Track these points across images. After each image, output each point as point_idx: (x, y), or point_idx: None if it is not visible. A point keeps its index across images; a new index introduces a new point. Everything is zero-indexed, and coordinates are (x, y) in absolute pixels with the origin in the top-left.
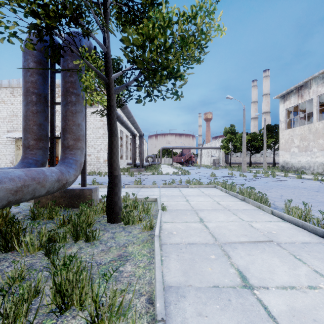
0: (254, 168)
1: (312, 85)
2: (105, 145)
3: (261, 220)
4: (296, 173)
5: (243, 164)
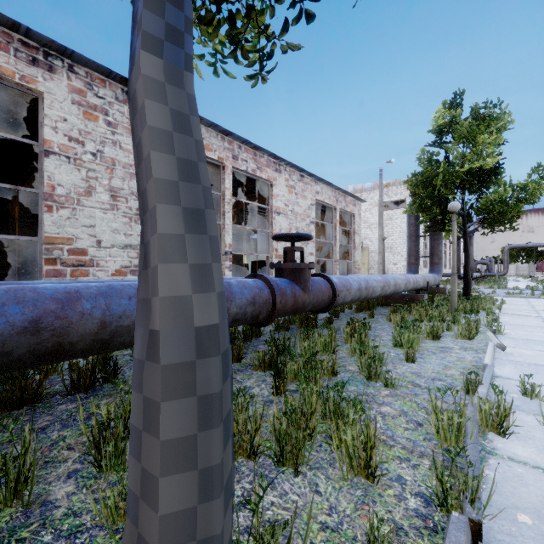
0: None
1: None
2: None
3: None
4: None
5: None
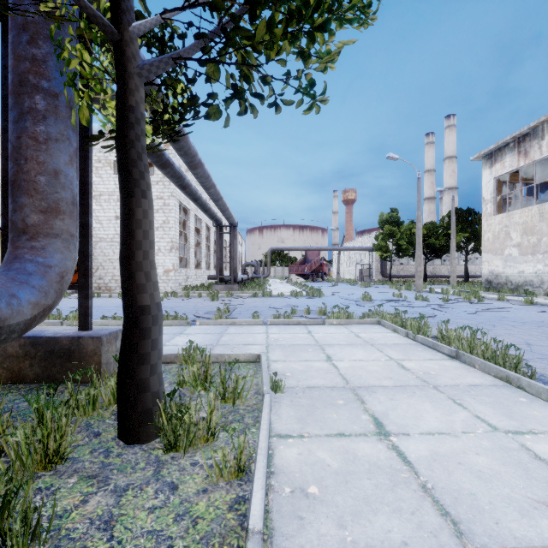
0: (432, 284)
1: (547, 132)
2: (167, 242)
3: (542, 426)
4: (516, 294)
5: (417, 277)
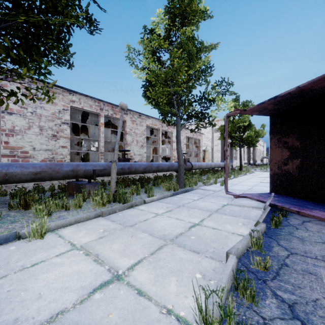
0: None
1: None
2: None
3: None
4: None
5: None
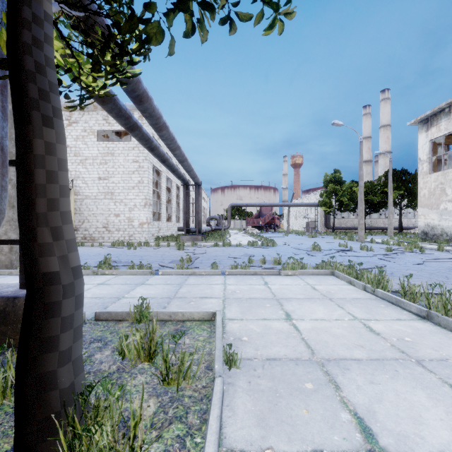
0: (370, 235)
1: None
2: (142, 199)
3: None
4: (451, 245)
5: (359, 229)
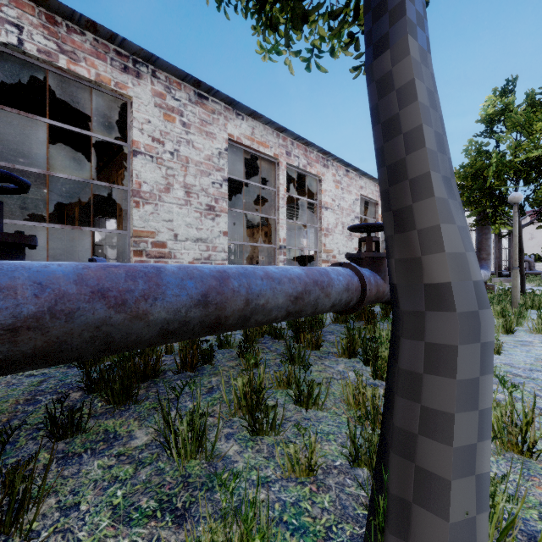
0: None
1: None
2: None
3: None
4: None
5: None
